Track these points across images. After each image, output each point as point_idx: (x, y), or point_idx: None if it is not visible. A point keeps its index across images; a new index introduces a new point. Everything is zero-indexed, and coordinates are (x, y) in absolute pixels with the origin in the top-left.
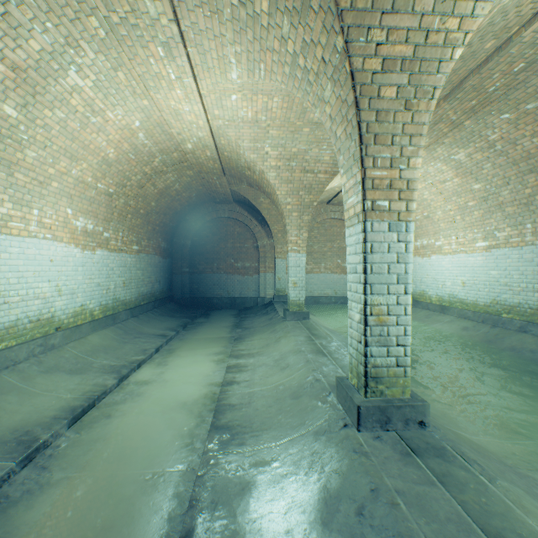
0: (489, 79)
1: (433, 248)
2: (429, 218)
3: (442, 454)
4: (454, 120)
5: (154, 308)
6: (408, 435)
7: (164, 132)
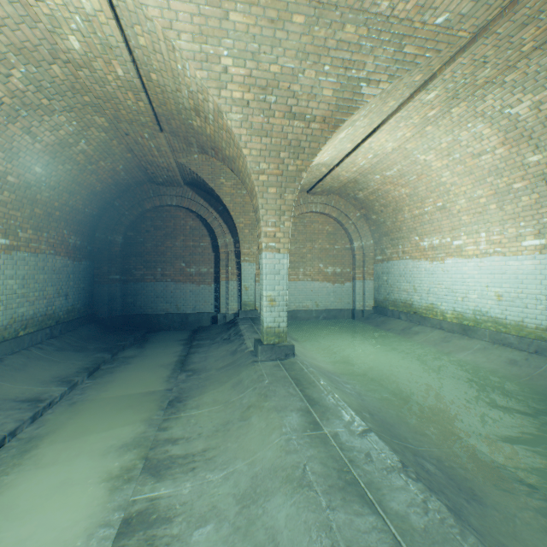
0: None
1: (448, 249)
2: (446, 209)
3: None
4: None
5: (49, 339)
6: None
7: None
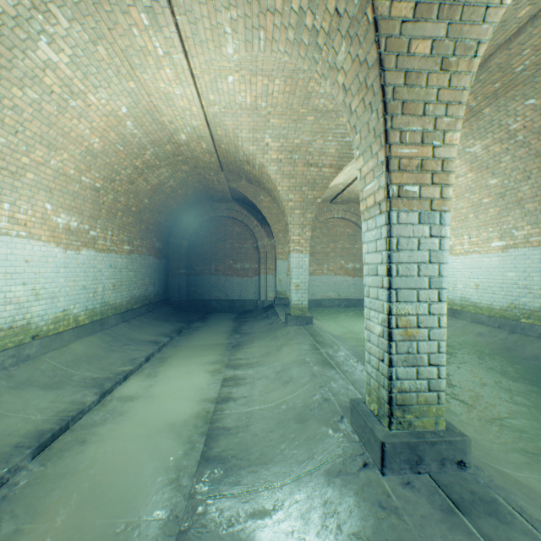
0: (518, 56)
1: None
2: None
3: (495, 511)
4: (473, 107)
5: (147, 312)
6: (446, 479)
7: (155, 120)
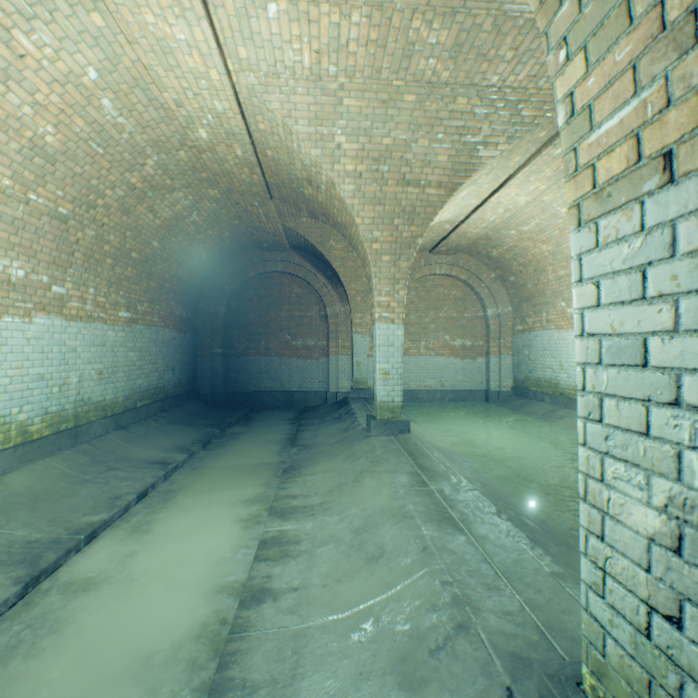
0: None
1: None
2: None
3: None
4: None
5: (161, 412)
6: None
7: (152, 101)
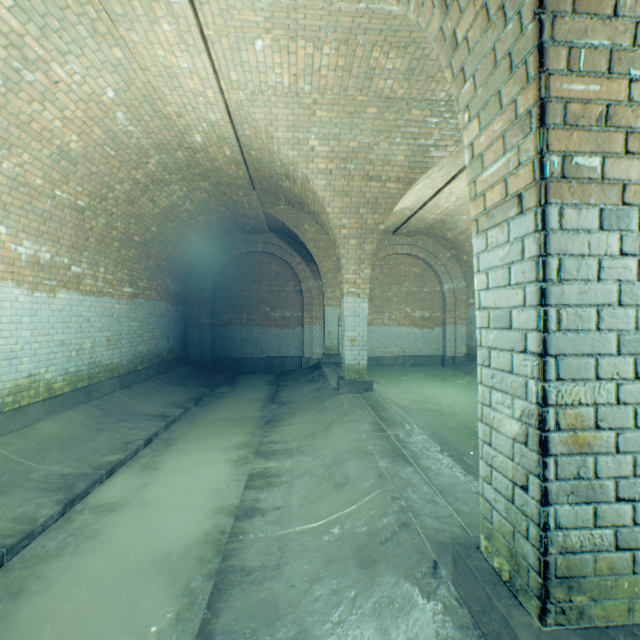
0: None
1: None
2: None
3: None
4: None
5: (158, 374)
6: None
7: (157, 113)
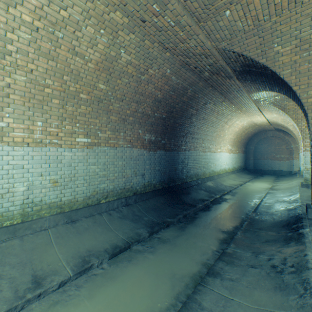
0: None
1: None
2: None
3: None
4: None
5: (241, 171)
6: None
7: (251, 122)
